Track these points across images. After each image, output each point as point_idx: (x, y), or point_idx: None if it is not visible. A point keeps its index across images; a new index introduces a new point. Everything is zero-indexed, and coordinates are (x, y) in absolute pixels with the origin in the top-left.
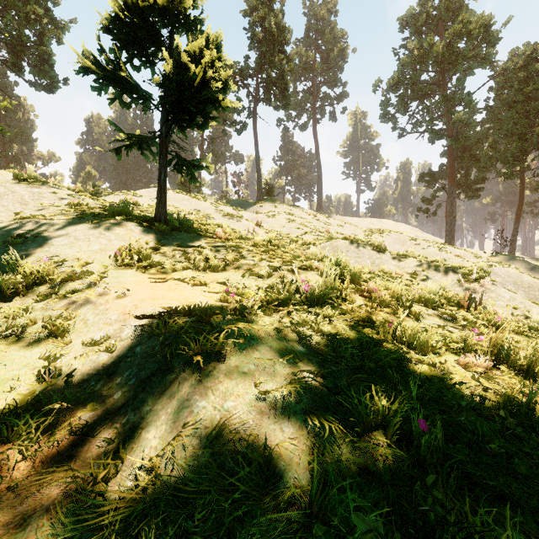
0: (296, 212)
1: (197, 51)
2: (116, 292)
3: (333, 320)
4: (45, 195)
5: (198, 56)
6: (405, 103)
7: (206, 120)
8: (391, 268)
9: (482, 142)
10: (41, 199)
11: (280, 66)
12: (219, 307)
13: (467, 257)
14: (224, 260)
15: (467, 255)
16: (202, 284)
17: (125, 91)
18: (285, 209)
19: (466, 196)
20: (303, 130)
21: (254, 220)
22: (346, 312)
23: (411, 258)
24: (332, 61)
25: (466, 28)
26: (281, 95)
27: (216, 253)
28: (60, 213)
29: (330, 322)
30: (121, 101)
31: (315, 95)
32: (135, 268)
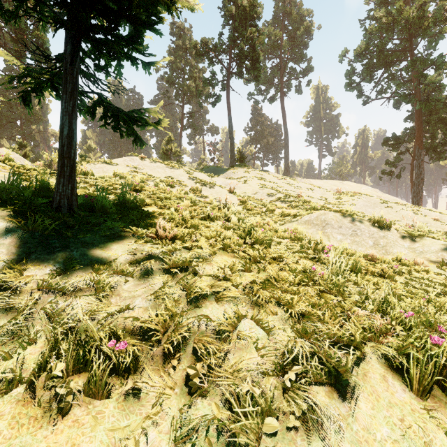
0: (267, 177)
1: None
2: None
3: None
4: None
5: None
6: (371, 71)
7: (138, 26)
8: (403, 251)
9: None
10: None
11: (252, 40)
12: None
13: (445, 220)
14: (143, 322)
15: (444, 218)
16: None
17: None
18: (256, 174)
19: (431, 158)
20: (272, 102)
21: (227, 185)
22: None
23: (429, 239)
24: (298, 39)
25: None
26: (253, 67)
27: (140, 281)
28: None
29: None
30: (1, 7)
31: (282, 70)
32: None
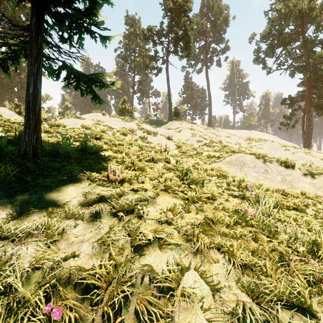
0: (196, 128)
1: None
2: None
3: None
4: None
5: None
6: (273, 49)
7: None
8: (305, 186)
9: None
10: None
11: (185, 27)
12: None
13: None
14: (86, 274)
15: None
16: None
17: None
18: (188, 125)
19: (317, 113)
20: (199, 73)
21: (167, 134)
22: None
23: None
24: (218, 26)
25: None
26: (185, 47)
27: (89, 224)
28: None
29: None
30: None
31: (207, 50)
32: None
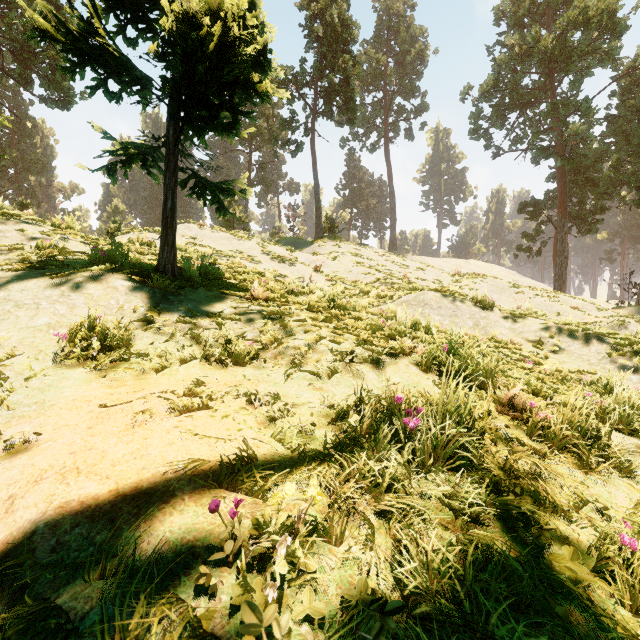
0: (365, 253)
1: (216, 0)
2: (6, 441)
3: (483, 519)
4: (10, 234)
5: (218, 9)
6: (502, 114)
7: (235, 115)
8: (503, 332)
9: (602, 162)
10: (2, 239)
11: (345, 70)
12: (204, 526)
13: (587, 309)
14: (257, 340)
15: (587, 307)
16: (202, 405)
17: (109, 72)
18: (350, 249)
19: (580, 231)
20: (373, 151)
21: (312, 263)
22: (499, 479)
23: (531, 319)
24: (408, 66)
25: (583, 14)
26: (346, 106)
27: (246, 324)
28: (18, 261)
29: (476, 521)
30: (108, 90)
31: (387, 108)
32: (93, 362)
